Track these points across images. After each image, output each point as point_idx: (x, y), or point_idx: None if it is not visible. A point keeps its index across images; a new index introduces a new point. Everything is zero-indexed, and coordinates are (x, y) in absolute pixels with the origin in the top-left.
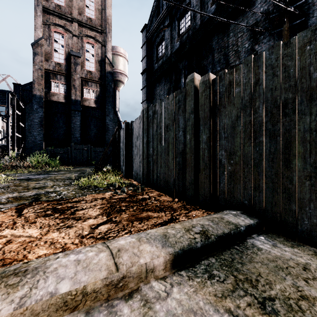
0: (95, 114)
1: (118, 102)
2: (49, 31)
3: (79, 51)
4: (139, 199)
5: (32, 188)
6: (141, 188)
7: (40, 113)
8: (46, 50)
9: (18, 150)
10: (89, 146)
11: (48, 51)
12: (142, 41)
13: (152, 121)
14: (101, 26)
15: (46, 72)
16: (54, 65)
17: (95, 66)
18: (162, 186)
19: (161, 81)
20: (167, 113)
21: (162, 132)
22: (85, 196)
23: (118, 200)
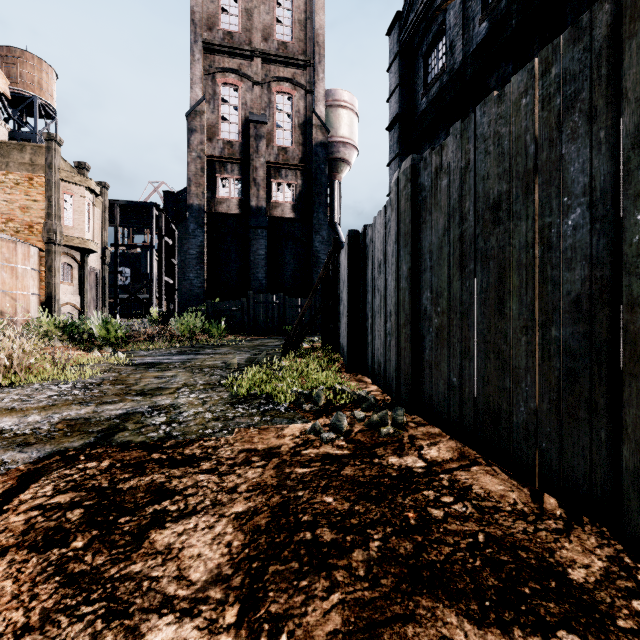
0: (293, 231)
1: (338, 204)
2: (214, 85)
3: (264, 111)
4: (390, 479)
5: (134, 393)
6: (393, 419)
7: (200, 238)
8: (209, 121)
9: (168, 307)
10: (281, 296)
11: (212, 123)
12: (390, 54)
13: (431, 204)
14: (305, 53)
15: (209, 162)
16: (222, 147)
17: (293, 136)
18: (470, 426)
19: (437, 135)
20: (496, 154)
21: (470, 234)
22: (227, 435)
23: (316, 471)
